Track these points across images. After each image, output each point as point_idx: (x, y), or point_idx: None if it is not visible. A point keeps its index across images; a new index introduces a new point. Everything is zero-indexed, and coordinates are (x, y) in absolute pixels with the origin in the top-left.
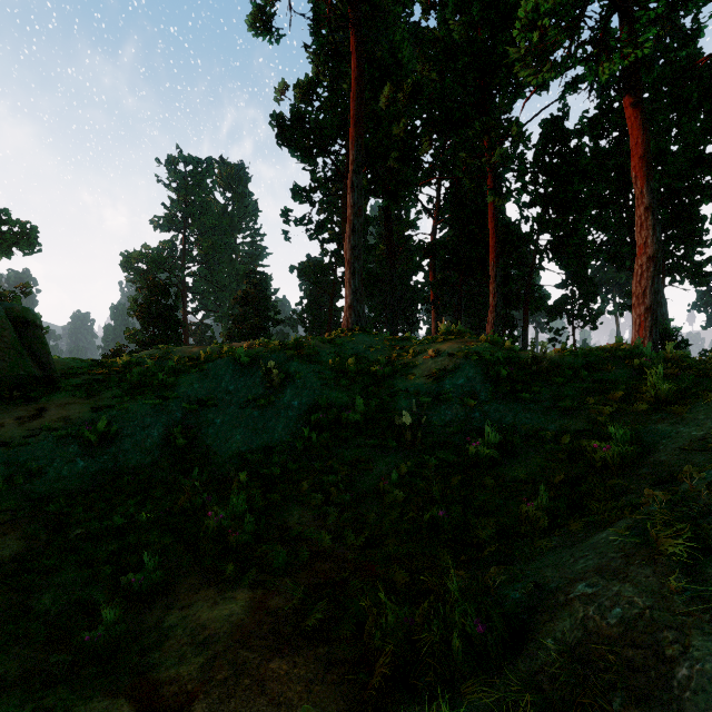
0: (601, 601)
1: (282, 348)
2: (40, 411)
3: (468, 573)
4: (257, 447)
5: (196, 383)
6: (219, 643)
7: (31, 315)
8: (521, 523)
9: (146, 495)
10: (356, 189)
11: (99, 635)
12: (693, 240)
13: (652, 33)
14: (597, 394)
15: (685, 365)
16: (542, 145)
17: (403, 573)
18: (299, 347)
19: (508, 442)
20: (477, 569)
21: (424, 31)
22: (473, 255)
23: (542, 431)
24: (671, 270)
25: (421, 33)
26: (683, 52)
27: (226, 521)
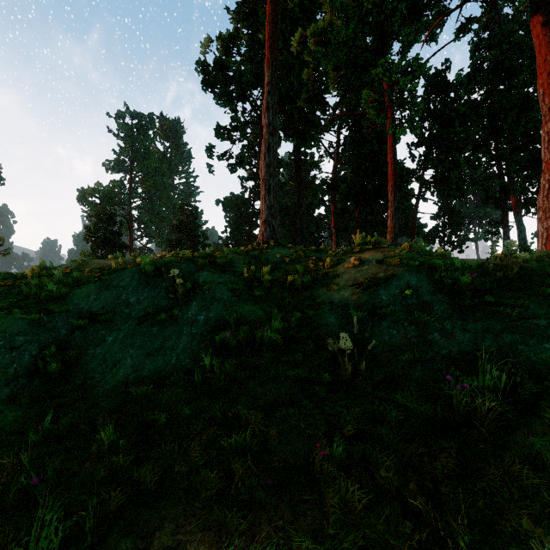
0: None
1: (193, 258)
2: None
3: None
4: (148, 374)
5: (93, 294)
6: None
7: None
8: None
9: None
10: (271, 109)
11: None
12: None
13: None
14: None
15: None
16: (427, 94)
17: None
18: (212, 257)
19: (518, 385)
20: None
21: None
22: (369, 187)
23: None
24: (526, 204)
25: None
26: None
27: None
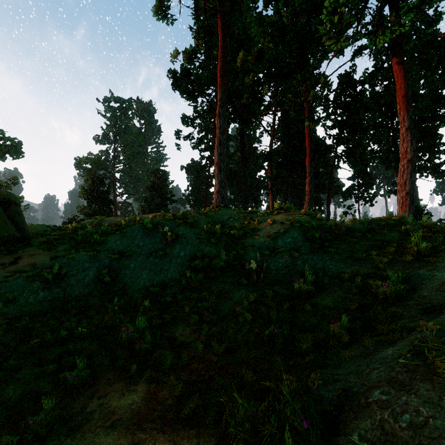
0: (393, 407)
1: (173, 218)
2: (17, 259)
3: (295, 374)
4: (157, 283)
5: (118, 241)
6: (122, 426)
7: (13, 197)
8: (330, 337)
9: (83, 315)
10: (222, 117)
11: (39, 420)
12: (434, 150)
13: (411, 17)
14: (378, 249)
15: (435, 230)
16: (339, 89)
17: (250, 373)
18: (185, 218)
19: (320, 281)
20: (301, 371)
21: (265, 18)
22: (296, 159)
23: (342, 273)
24: (420, 169)
25: (263, 19)
26: (429, 30)
27: (133, 334)
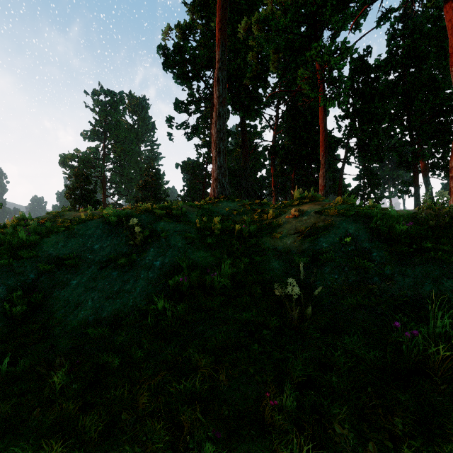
0: None
1: (152, 210)
2: None
3: None
4: (107, 316)
5: (61, 242)
6: None
7: None
8: None
9: None
10: (221, 83)
11: None
12: (448, 146)
13: None
14: None
15: None
16: (352, 75)
17: None
18: (169, 209)
19: None
20: None
21: None
22: (303, 153)
23: None
24: (432, 167)
25: None
26: None
27: None
